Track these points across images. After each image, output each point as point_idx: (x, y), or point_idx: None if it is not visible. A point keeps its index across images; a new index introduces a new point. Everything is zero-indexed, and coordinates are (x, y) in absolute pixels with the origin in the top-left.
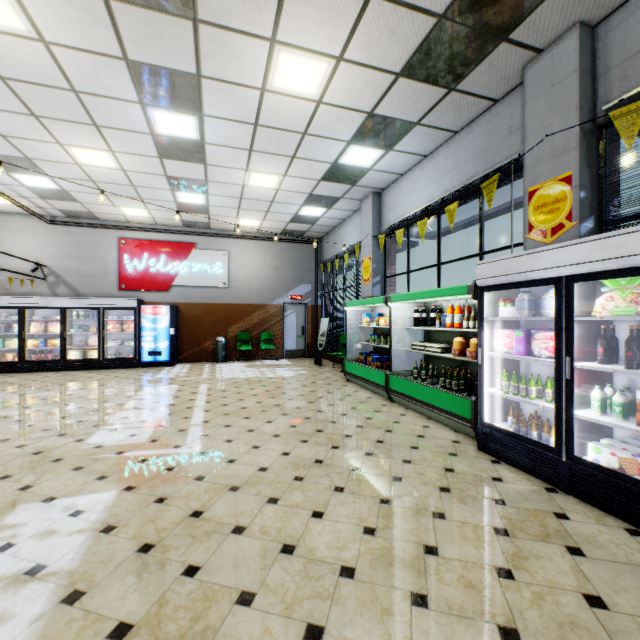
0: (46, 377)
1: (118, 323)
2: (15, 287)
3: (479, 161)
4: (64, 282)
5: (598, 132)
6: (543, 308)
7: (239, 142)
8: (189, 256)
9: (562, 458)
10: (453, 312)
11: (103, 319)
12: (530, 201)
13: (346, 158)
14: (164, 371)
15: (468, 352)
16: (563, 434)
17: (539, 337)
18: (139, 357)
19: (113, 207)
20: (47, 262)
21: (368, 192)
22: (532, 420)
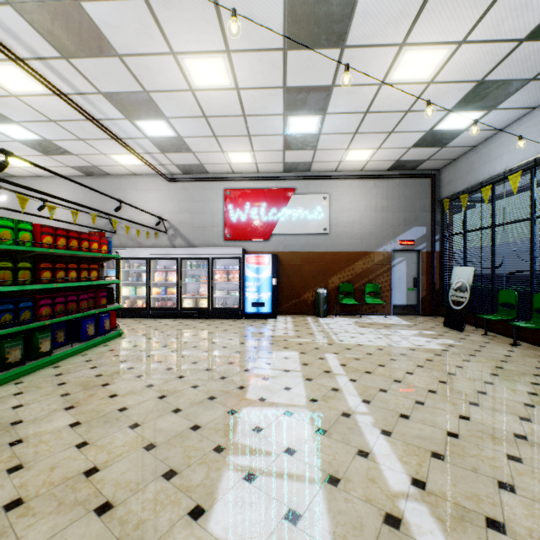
0: (165, 325)
1: (224, 273)
2: (144, 240)
3: None
4: (180, 234)
5: None
6: None
7: None
8: (288, 202)
9: None
10: None
11: (211, 269)
12: None
13: None
14: (269, 325)
15: None
16: None
17: None
18: (242, 307)
19: (221, 154)
20: (167, 217)
21: None
22: None
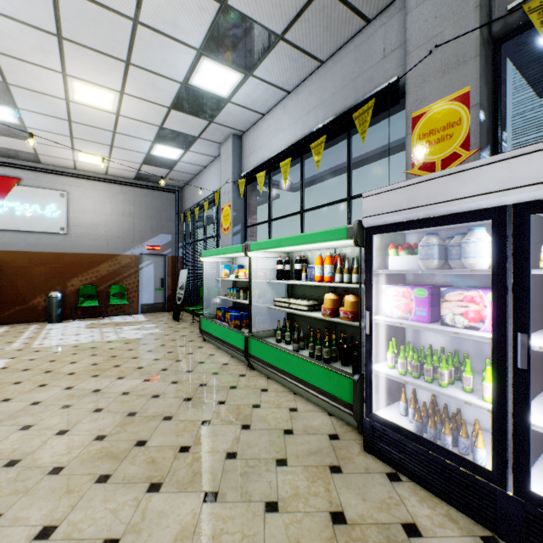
0: None
1: None
2: None
3: (348, 93)
4: None
5: (492, 47)
6: (465, 256)
7: (35, 15)
8: (9, 193)
9: (507, 490)
10: (323, 263)
11: None
12: (414, 129)
13: (198, 78)
14: None
15: (342, 312)
16: (508, 452)
17: (453, 298)
18: None
19: None
20: None
21: (228, 134)
22: (445, 418)
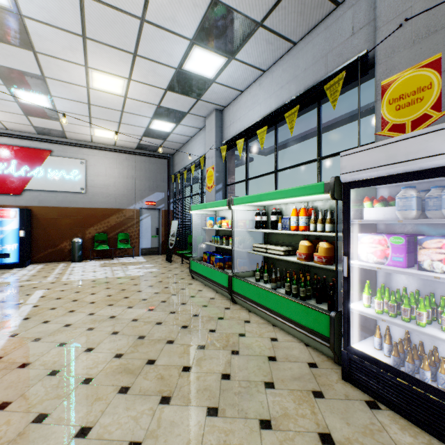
0: None
1: None
2: None
3: (318, 68)
4: None
5: None
6: None
7: (67, 21)
8: (44, 162)
9: None
10: (298, 214)
11: None
12: (384, 95)
13: (190, 63)
14: (7, 274)
15: (316, 257)
16: None
17: (431, 245)
18: None
19: None
20: None
21: (211, 109)
22: (424, 354)
